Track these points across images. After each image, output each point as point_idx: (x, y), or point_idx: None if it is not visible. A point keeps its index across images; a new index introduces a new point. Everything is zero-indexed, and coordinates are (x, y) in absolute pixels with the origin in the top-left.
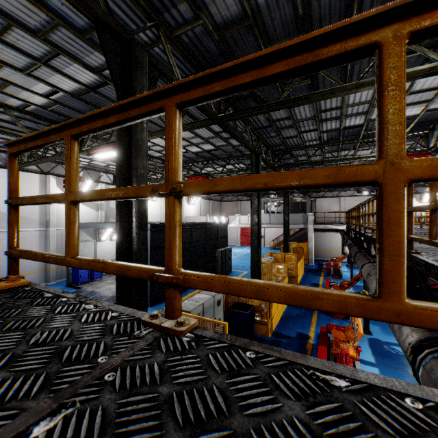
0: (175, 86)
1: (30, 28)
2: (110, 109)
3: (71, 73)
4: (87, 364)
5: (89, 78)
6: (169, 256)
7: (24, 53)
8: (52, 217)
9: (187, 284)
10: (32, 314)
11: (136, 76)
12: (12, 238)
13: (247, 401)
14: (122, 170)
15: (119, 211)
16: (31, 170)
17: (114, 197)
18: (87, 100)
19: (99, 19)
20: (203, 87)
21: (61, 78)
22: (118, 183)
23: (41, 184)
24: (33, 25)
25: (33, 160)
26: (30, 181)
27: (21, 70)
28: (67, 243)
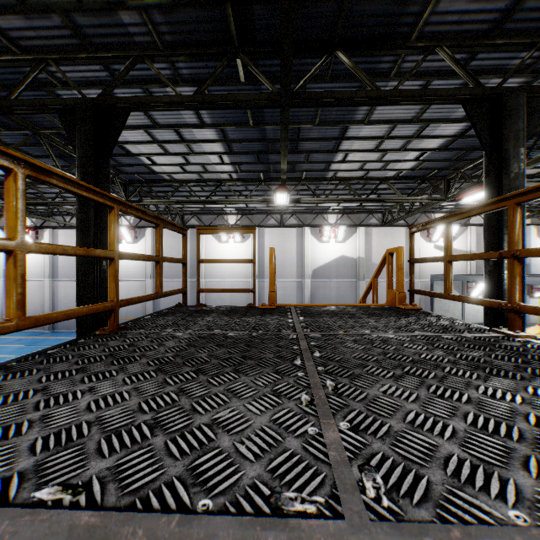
0: (512, 195)
1: (407, 119)
2: (472, 208)
3: (438, 133)
4: (459, 332)
5: (456, 128)
6: (509, 294)
7: (401, 137)
8: (416, 269)
9: (521, 310)
10: (429, 318)
11: (507, 126)
12: (411, 282)
13: (534, 353)
14: (491, 224)
15: (487, 263)
16: (399, 225)
17: (474, 259)
18: (453, 147)
19: (466, 98)
20: (531, 194)
21: (429, 141)
22: (486, 237)
23: (406, 236)
24: (409, 117)
25: (401, 216)
26: (397, 234)
27: (398, 150)
28: (445, 286)
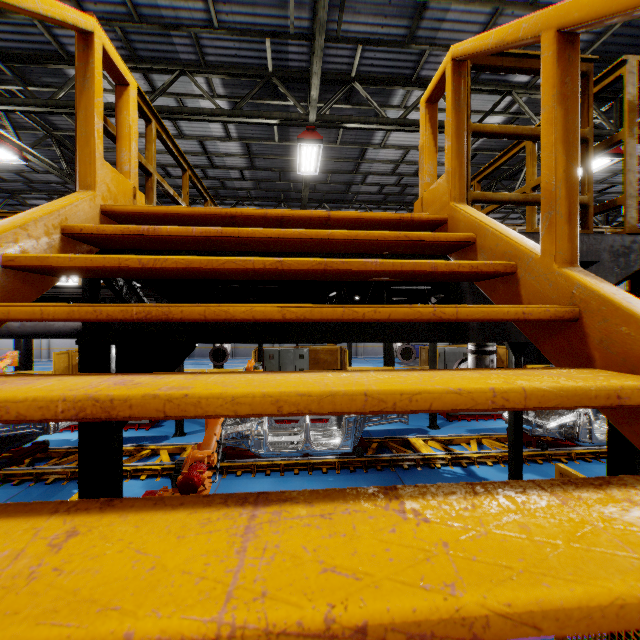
0: None
1: None
2: None
3: None
4: None
5: None
6: None
7: None
8: None
9: None
10: None
11: None
12: None
13: None
14: None
15: None
16: None
17: None
18: None
19: None
20: None
21: None
22: None
23: None
24: None
25: None
26: None
27: None
28: None
